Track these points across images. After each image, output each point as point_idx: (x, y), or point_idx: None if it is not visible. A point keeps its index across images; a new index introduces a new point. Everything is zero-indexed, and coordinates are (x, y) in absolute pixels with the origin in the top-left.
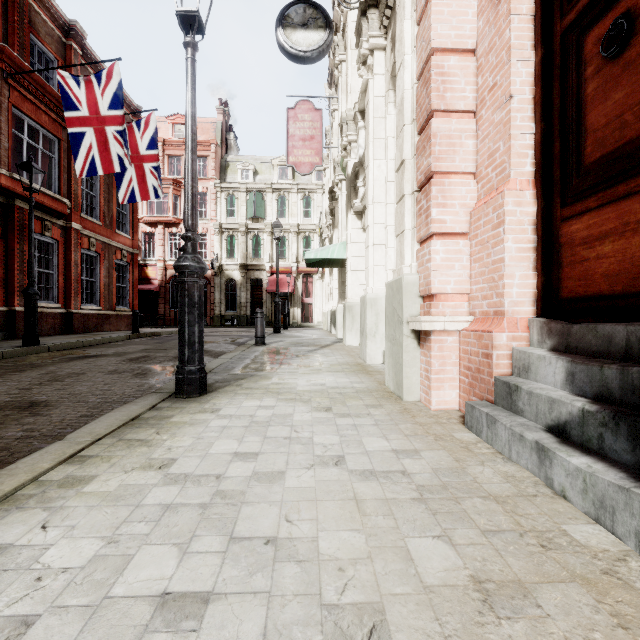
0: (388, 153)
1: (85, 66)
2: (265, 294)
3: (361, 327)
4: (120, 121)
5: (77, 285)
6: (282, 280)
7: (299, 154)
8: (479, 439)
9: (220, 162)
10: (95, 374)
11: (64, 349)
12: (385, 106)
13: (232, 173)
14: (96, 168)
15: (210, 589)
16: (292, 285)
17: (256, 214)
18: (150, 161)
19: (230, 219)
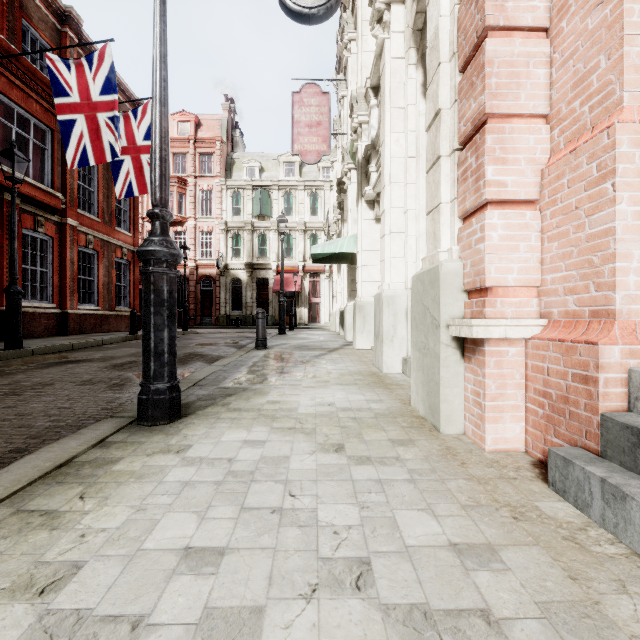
0: (408, 124)
1: (82, 55)
2: (271, 294)
3: (375, 330)
4: (113, 107)
5: (73, 284)
6: (288, 279)
7: (305, 142)
8: (585, 517)
9: (226, 159)
10: (64, 385)
11: (50, 352)
12: (404, 69)
13: (238, 170)
14: (87, 158)
15: None
16: (299, 284)
17: (262, 212)
18: (147, 152)
19: (236, 217)
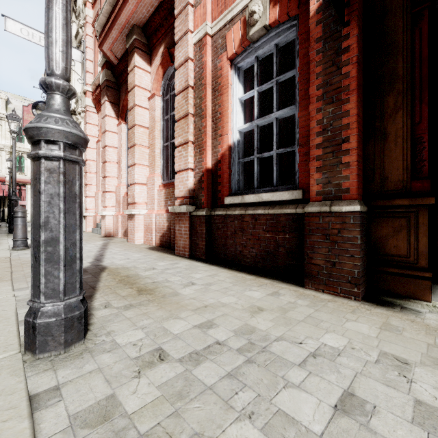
0: None
1: None
2: None
3: None
4: None
5: None
6: None
7: None
8: (93, 233)
9: None
10: None
11: None
12: None
13: None
14: None
15: None
16: (6, 191)
17: None
18: None
19: None
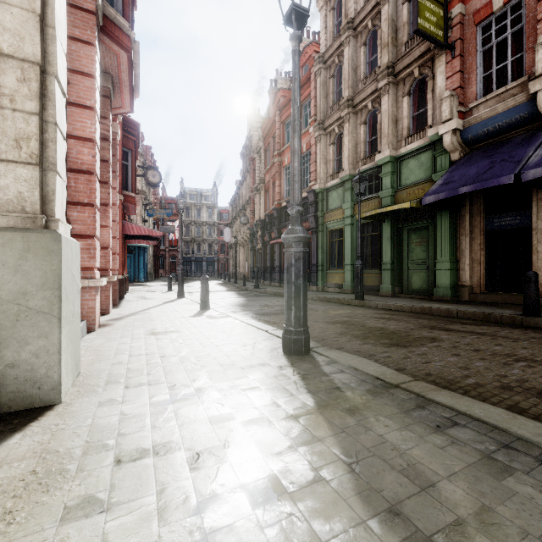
0: None
1: None
2: None
3: None
4: None
5: None
6: None
7: None
8: None
9: None
10: None
11: None
12: None
13: None
14: None
15: (184, 326)
16: None
17: None
18: None
19: None
